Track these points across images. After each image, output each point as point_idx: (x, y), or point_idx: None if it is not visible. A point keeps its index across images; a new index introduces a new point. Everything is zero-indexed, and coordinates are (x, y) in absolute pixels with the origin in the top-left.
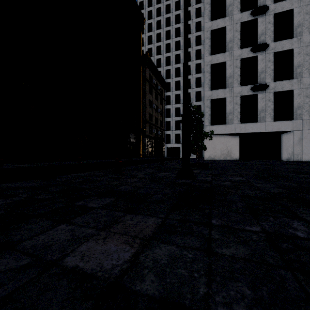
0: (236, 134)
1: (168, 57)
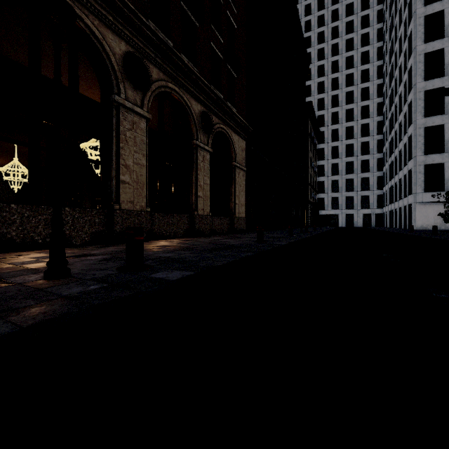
0: None
1: (321, 100)
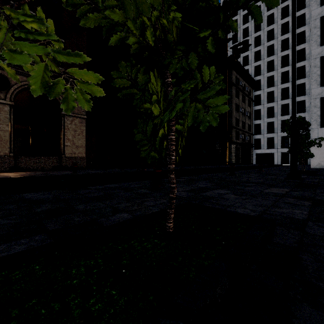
0: None
1: (257, 52)
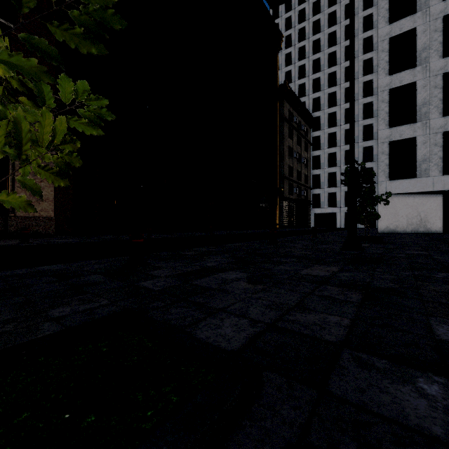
0: (435, 192)
1: (316, 80)
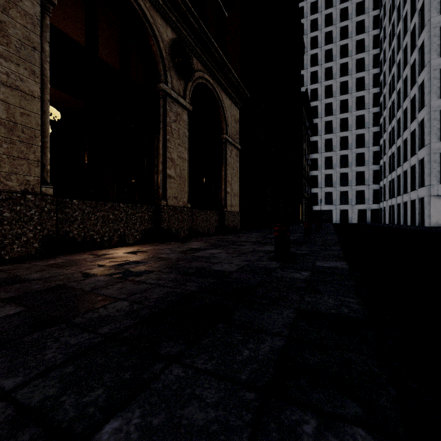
0: None
1: (314, 90)
